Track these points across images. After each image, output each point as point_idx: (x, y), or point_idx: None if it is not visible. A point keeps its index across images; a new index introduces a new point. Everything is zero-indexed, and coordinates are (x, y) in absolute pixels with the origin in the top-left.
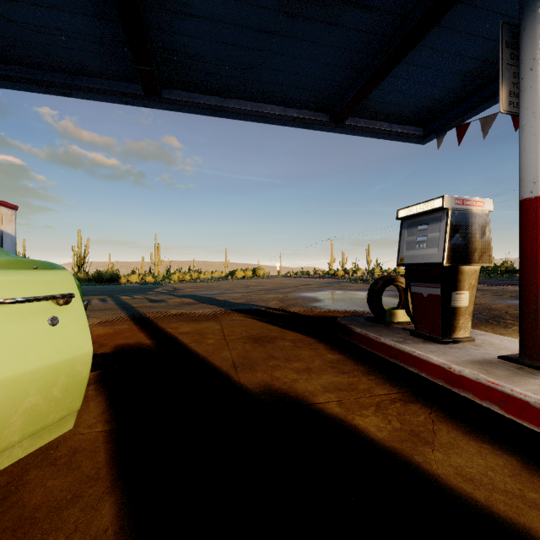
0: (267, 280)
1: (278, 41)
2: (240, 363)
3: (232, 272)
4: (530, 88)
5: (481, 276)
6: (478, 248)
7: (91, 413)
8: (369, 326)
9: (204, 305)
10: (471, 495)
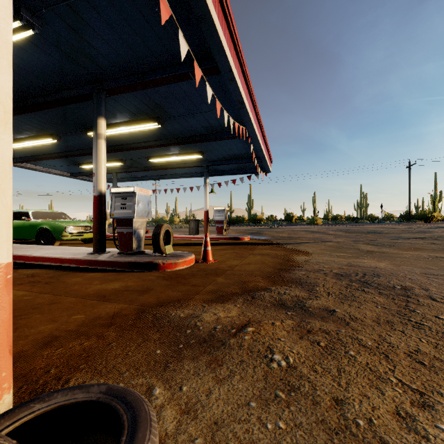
0: None
1: (65, 166)
2: None
3: None
4: None
5: None
6: (108, 218)
7: None
8: None
9: None
10: None
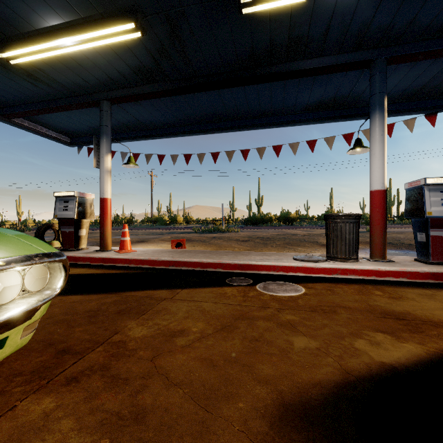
0: None
1: None
2: None
3: None
4: (102, 163)
5: (114, 225)
6: (89, 212)
7: None
8: None
9: None
10: (74, 273)
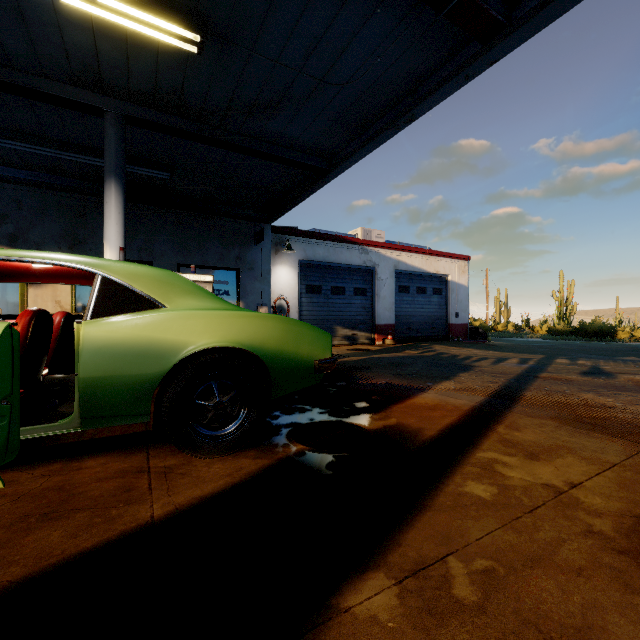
0: None
1: None
2: (449, 573)
3: None
4: None
5: None
6: None
7: (201, 489)
8: None
9: None
10: None
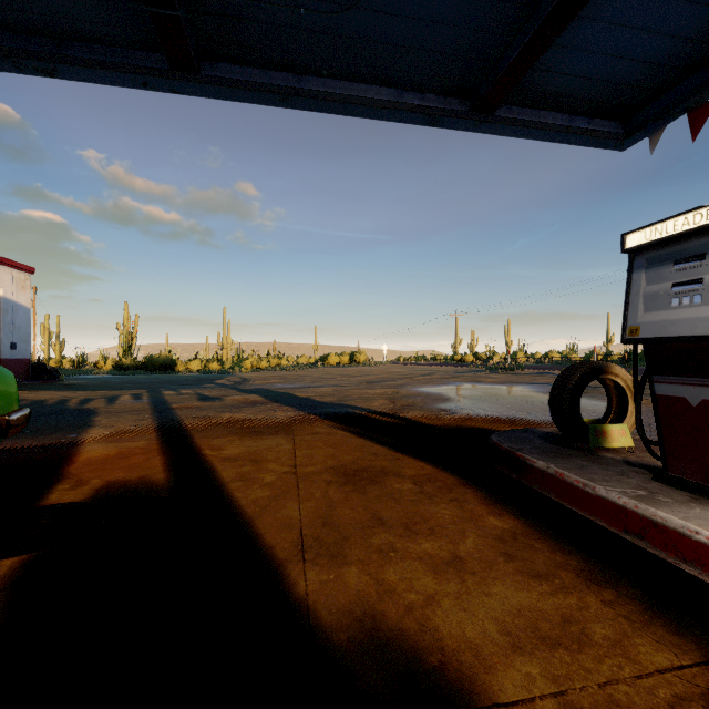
0: (370, 368)
1: None
2: (315, 537)
3: (323, 358)
4: None
5: None
6: None
7: None
8: (557, 456)
9: (275, 405)
10: None
